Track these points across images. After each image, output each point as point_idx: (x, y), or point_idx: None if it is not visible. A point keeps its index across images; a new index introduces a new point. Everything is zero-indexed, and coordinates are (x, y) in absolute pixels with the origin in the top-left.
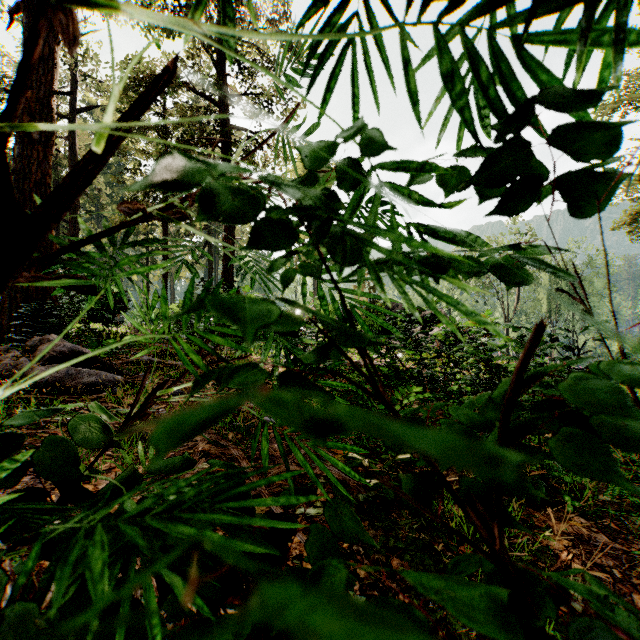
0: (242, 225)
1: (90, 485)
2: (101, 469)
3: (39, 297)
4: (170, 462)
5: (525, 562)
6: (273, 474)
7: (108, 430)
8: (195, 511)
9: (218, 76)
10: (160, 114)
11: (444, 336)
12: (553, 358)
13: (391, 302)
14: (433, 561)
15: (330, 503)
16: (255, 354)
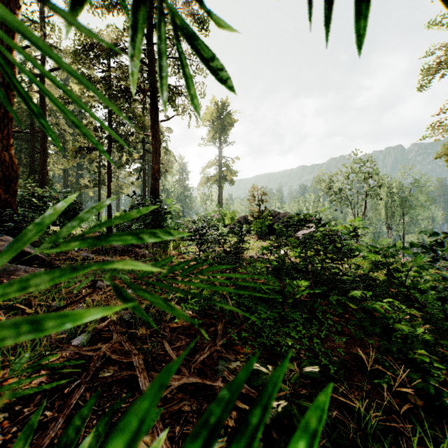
0: None
1: None
2: None
3: (2, 206)
4: None
5: None
6: (173, 387)
7: None
8: None
9: (148, 44)
10: (104, 71)
11: (321, 237)
12: None
13: (274, 211)
14: None
15: None
16: (174, 250)
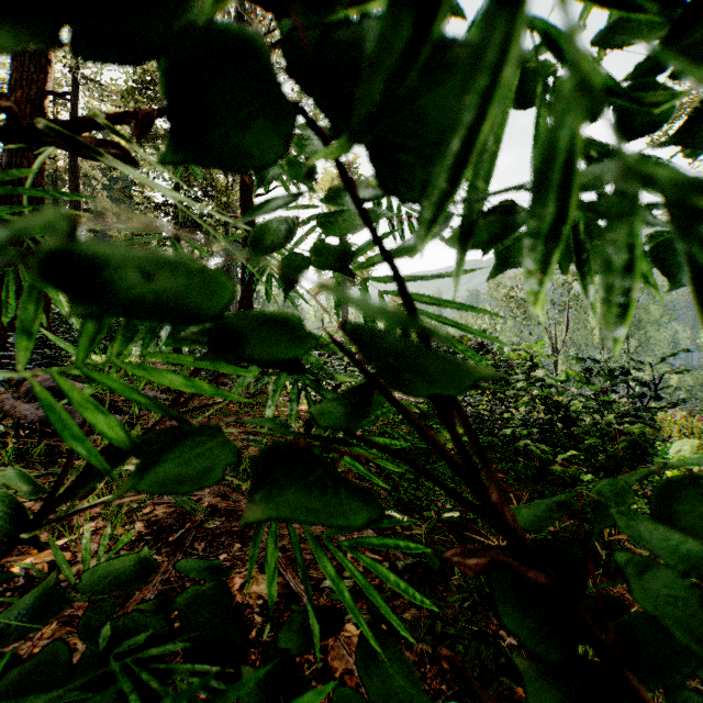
0: (136, 65)
1: (67, 552)
2: (82, 531)
3: None
4: (115, 567)
5: None
6: None
7: (22, 515)
8: (139, 664)
9: None
10: None
11: None
12: (627, 395)
13: None
14: (492, 653)
15: (366, 639)
16: None
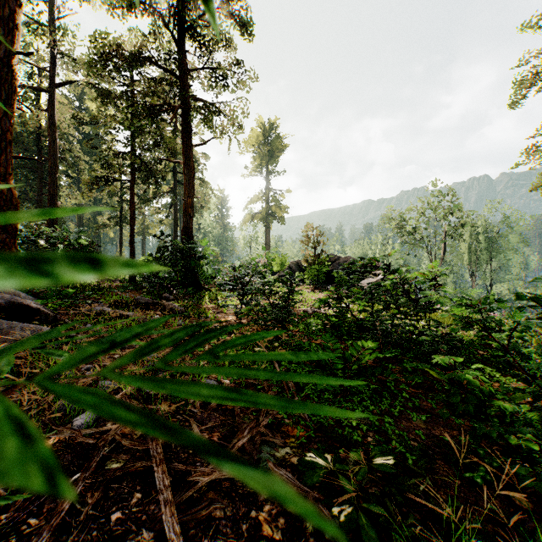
0: None
1: None
2: None
3: None
4: None
5: None
6: (201, 485)
7: None
8: None
9: (179, 51)
10: (126, 84)
11: (391, 286)
12: None
13: (333, 255)
14: None
15: None
16: (210, 302)
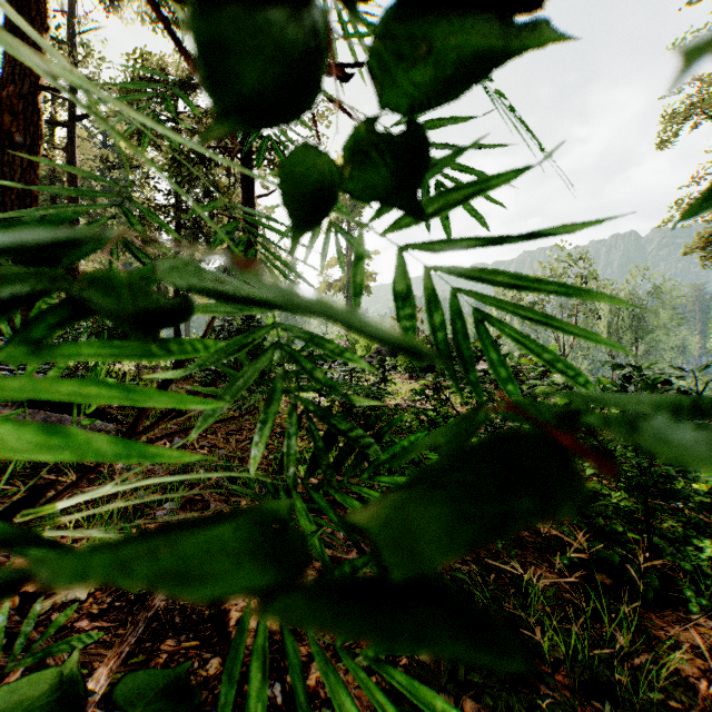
0: None
1: None
2: None
3: None
4: (18, 696)
5: (657, 705)
6: None
7: None
8: None
9: None
10: (170, 119)
11: None
12: None
13: None
14: (526, 707)
15: None
16: None
